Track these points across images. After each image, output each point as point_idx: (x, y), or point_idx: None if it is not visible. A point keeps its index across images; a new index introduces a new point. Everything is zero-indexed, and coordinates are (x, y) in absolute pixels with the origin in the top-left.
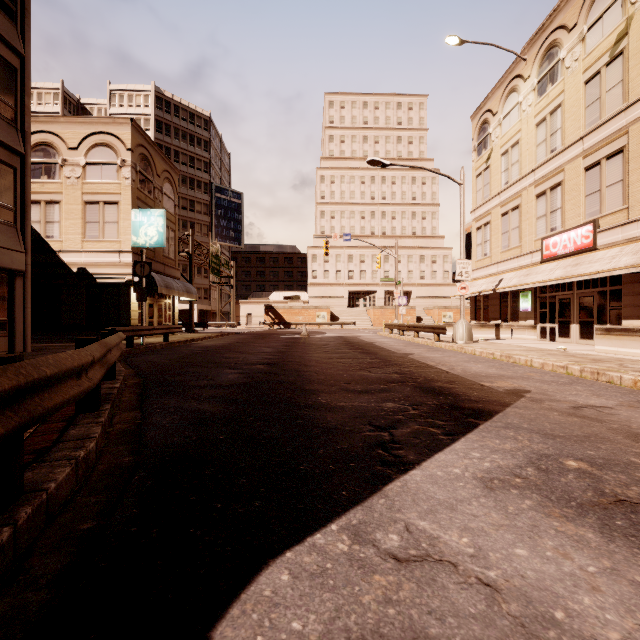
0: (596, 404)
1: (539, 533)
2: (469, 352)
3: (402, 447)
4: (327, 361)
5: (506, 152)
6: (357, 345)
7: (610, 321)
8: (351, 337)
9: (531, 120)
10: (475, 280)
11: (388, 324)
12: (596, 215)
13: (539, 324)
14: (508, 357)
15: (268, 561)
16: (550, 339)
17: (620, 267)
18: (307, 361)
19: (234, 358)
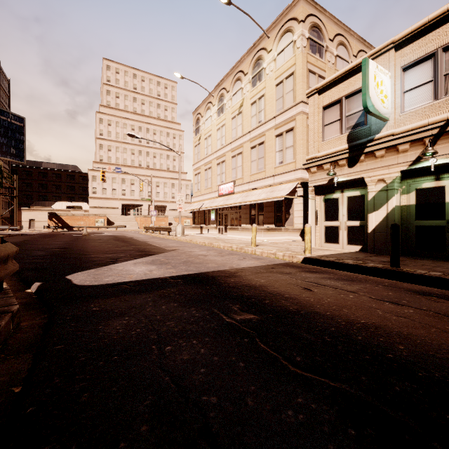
0: (193, 251)
1: (139, 266)
2: (179, 240)
3: (118, 261)
4: (99, 246)
5: (206, 138)
6: (121, 239)
7: (239, 225)
8: (120, 235)
9: (215, 127)
10: (194, 203)
11: (145, 227)
12: (235, 178)
13: (218, 226)
14: (191, 240)
15: (75, 273)
16: (222, 233)
17: (236, 203)
18: (87, 246)
19: (35, 247)
